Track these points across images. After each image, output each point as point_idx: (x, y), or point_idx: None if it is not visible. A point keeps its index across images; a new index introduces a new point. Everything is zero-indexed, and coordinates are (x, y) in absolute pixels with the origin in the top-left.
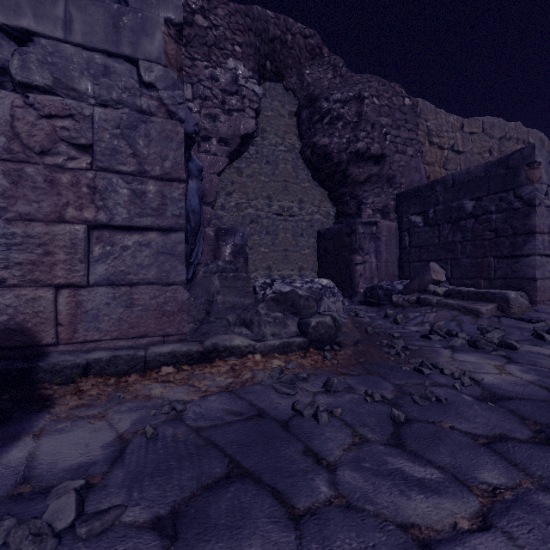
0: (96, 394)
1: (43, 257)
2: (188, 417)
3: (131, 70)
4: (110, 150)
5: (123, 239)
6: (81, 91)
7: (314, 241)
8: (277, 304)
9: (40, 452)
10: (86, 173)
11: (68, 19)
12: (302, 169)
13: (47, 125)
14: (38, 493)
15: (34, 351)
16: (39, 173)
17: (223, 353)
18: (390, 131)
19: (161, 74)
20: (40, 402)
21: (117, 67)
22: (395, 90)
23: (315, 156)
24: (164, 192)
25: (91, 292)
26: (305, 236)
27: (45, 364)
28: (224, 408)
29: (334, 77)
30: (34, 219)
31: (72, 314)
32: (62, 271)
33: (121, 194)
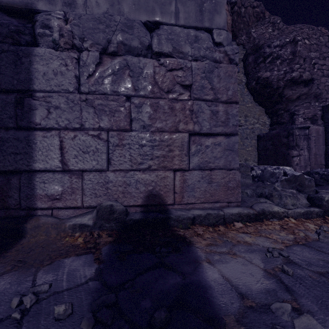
0: (210, 237)
1: (167, 153)
2: (297, 262)
3: (208, 36)
4: (199, 87)
5: (204, 141)
6: (184, 53)
7: (254, 141)
8: (288, 184)
9: (226, 275)
10: (187, 102)
11: (176, 11)
12: (246, 95)
13: (169, 75)
14: (262, 308)
15: (161, 208)
16: (165, 104)
17: (268, 216)
18: (318, 62)
19: (224, 36)
20: (182, 239)
21: (201, 36)
22: (322, 32)
23: (259, 85)
24: (226, 110)
25: (189, 174)
26: (249, 139)
27: (174, 216)
28: (317, 258)
29: (273, 31)
30: (163, 131)
31: (180, 186)
32: (175, 161)
33: (204, 113)
